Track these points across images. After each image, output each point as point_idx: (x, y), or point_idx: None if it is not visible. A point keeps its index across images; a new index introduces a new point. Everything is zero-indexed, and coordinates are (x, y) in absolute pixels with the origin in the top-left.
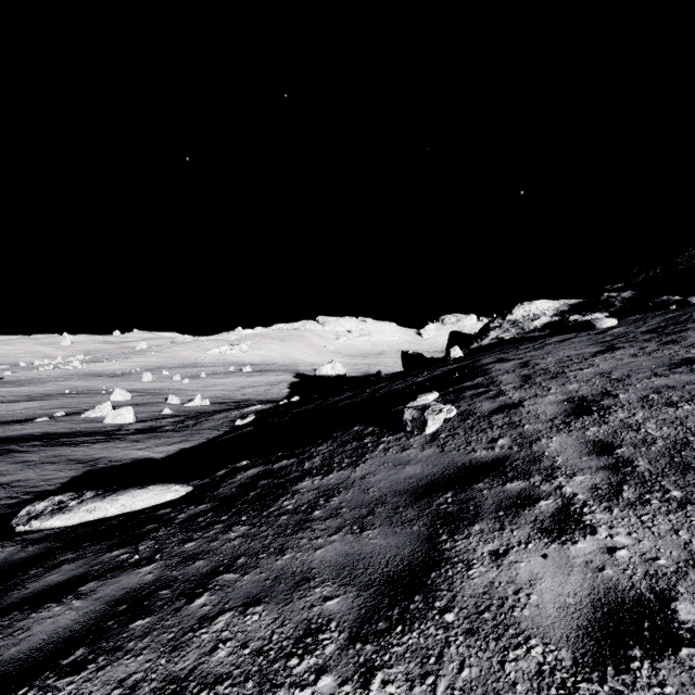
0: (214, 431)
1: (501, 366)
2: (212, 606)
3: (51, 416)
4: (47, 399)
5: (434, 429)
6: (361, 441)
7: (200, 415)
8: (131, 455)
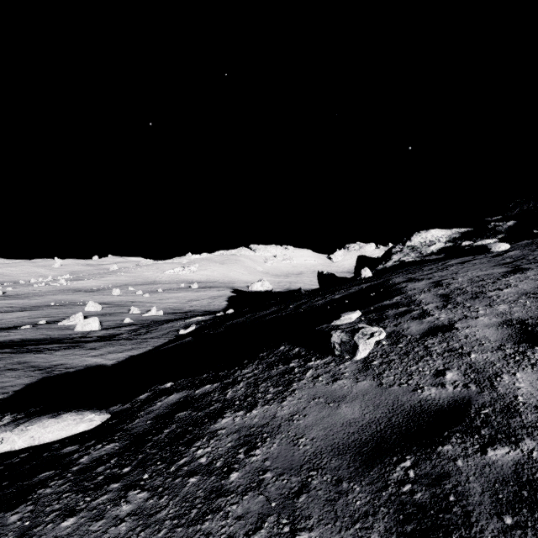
0: (160, 339)
1: (414, 285)
2: None
3: (35, 324)
4: (35, 309)
5: (366, 354)
6: (287, 364)
7: (152, 324)
8: (86, 362)
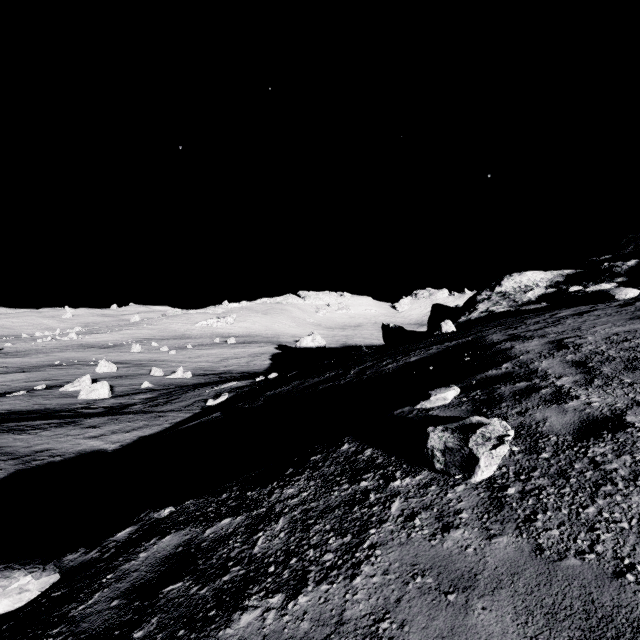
0: (182, 413)
1: (524, 346)
2: None
3: (31, 389)
4: (35, 370)
5: (491, 473)
6: (355, 483)
7: (174, 391)
8: (80, 446)
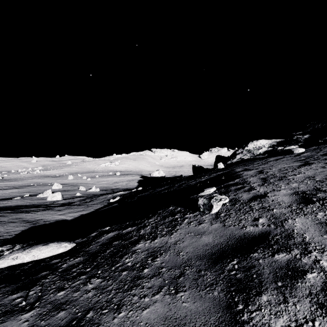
0: (99, 205)
1: (247, 173)
2: None
3: (22, 196)
4: (22, 188)
5: (217, 210)
6: (173, 216)
7: (93, 196)
8: (55, 218)
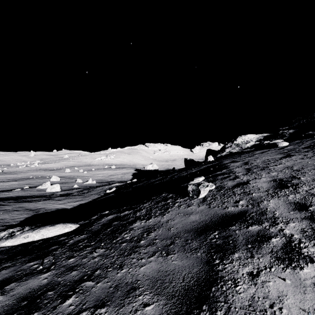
0: (96, 195)
1: (234, 164)
2: (75, 306)
3: (22, 188)
4: (21, 180)
5: (204, 195)
6: (166, 201)
7: (90, 188)
8: (56, 207)
